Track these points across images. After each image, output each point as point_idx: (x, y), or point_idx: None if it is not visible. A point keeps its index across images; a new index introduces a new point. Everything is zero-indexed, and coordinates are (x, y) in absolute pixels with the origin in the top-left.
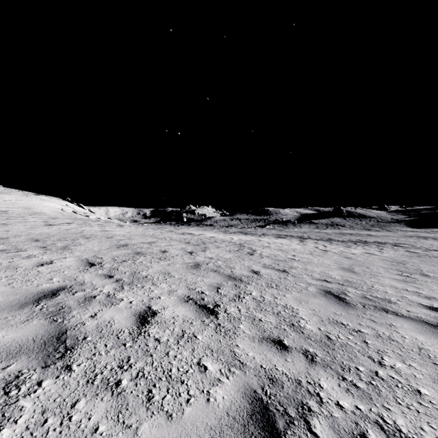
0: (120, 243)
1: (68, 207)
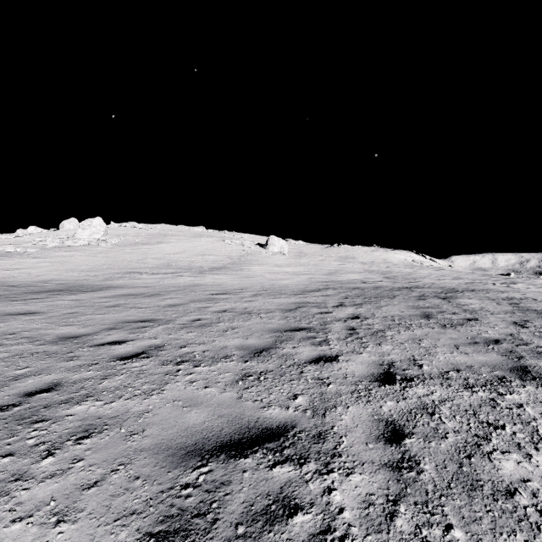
0: (409, 275)
1: (410, 258)
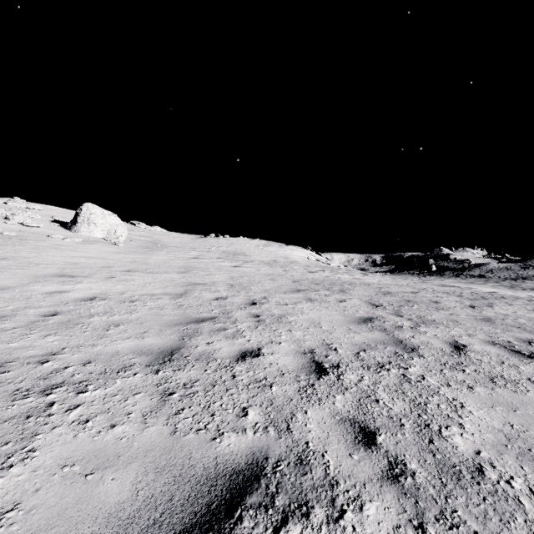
0: (382, 290)
1: (311, 256)
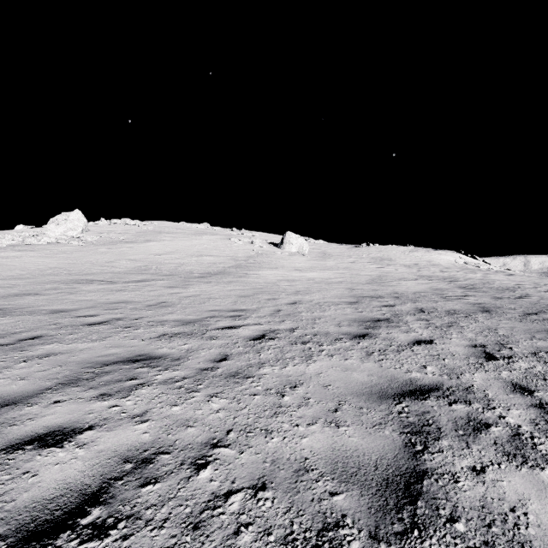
0: (488, 282)
1: (460, 259)
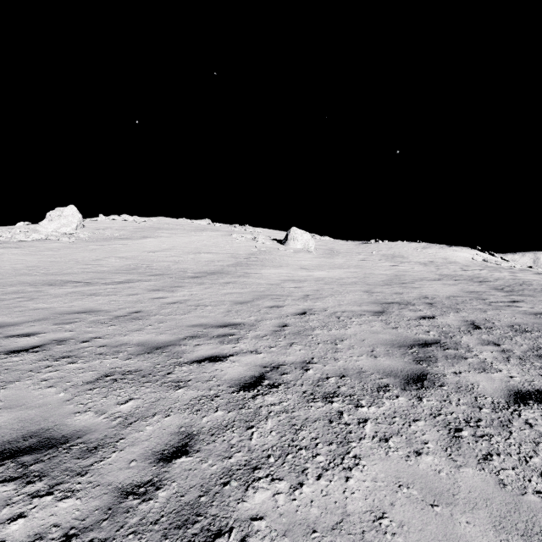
0: (525, 283)
1: (477, 256)
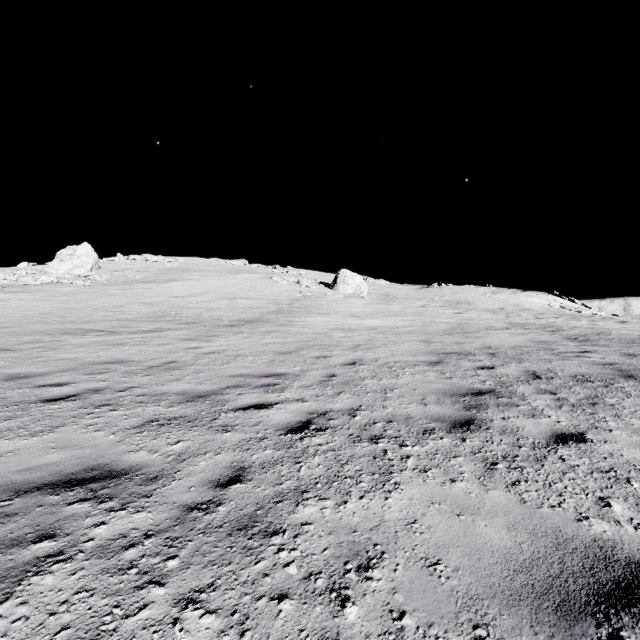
0: (603, 332)
1: (555, 302)
